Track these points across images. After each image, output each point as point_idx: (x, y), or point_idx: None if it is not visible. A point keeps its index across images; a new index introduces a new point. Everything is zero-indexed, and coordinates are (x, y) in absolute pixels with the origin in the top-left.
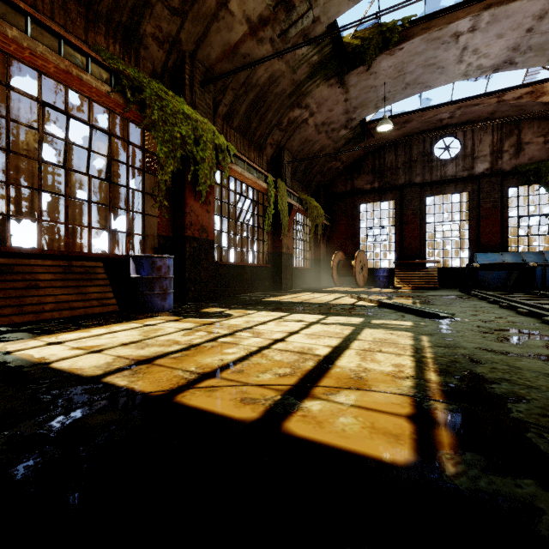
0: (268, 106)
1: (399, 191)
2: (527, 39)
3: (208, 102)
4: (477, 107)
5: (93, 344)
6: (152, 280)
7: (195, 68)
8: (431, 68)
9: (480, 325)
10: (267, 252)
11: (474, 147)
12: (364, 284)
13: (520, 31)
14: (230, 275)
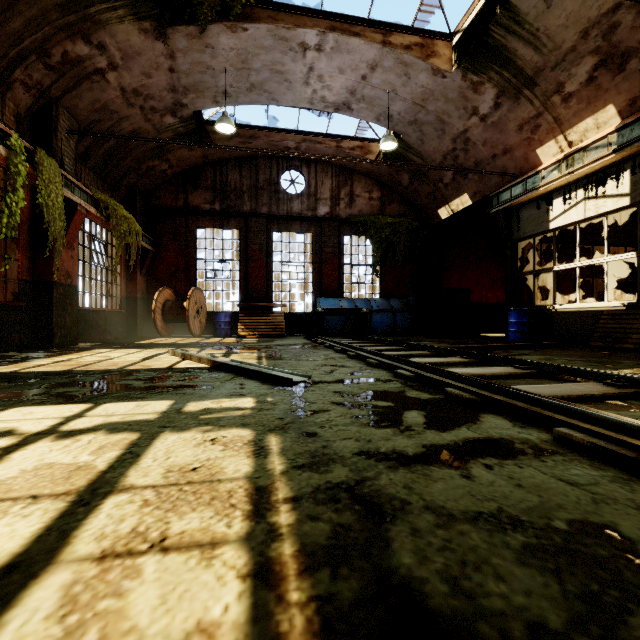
0: (8, 1)
1: (244, 220)
2: (362, 87)
3: None
4: (320, 146)
5: None
6: None
7: None
8: (279, 76)
9: (342, 391)
10: (17, 279)
11: (317, 188)
12: (202, 332)
13: (357, 74)
14: None
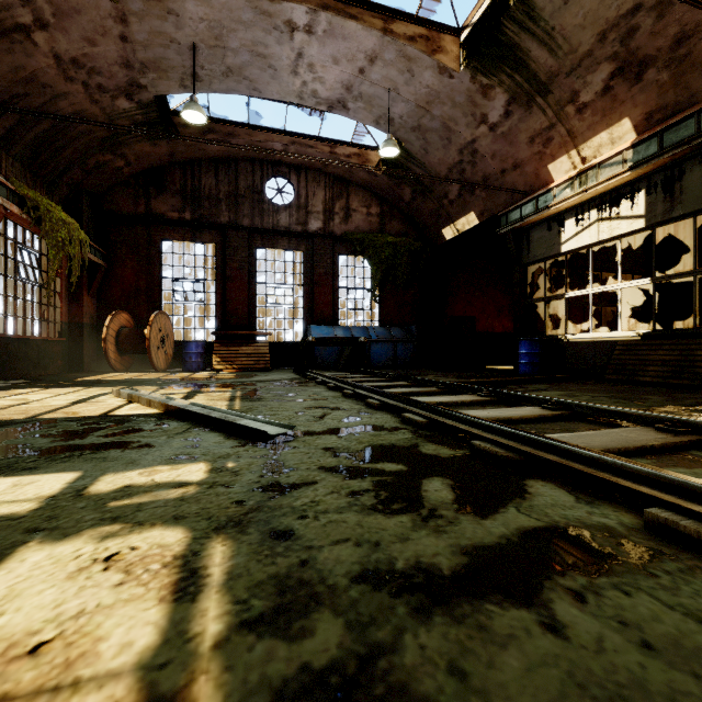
0: None
1: (221, 233)
2: (359, 83)
3: None
4: (311, 150)
5: None
6: None
7: None
8: (262, 61)
9: (335, 446)
10: None
11: (309, 200)
12: (168, 366)
13: (354, 67)
14: None
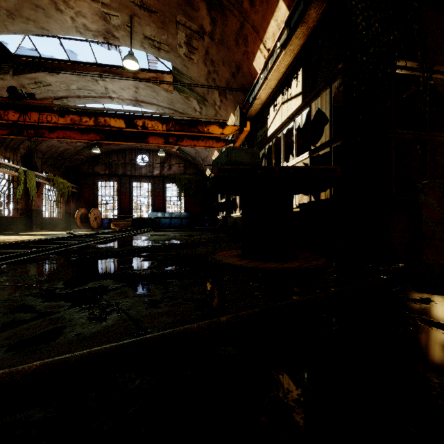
0: None
1: (119, 177)
2: None
3: None
4: (150, 146)
5: None
6: None
7: None
8: None
9: None
10: (21, 209)
11: (154, 162)
12: (99, 227)
13: None
14: None
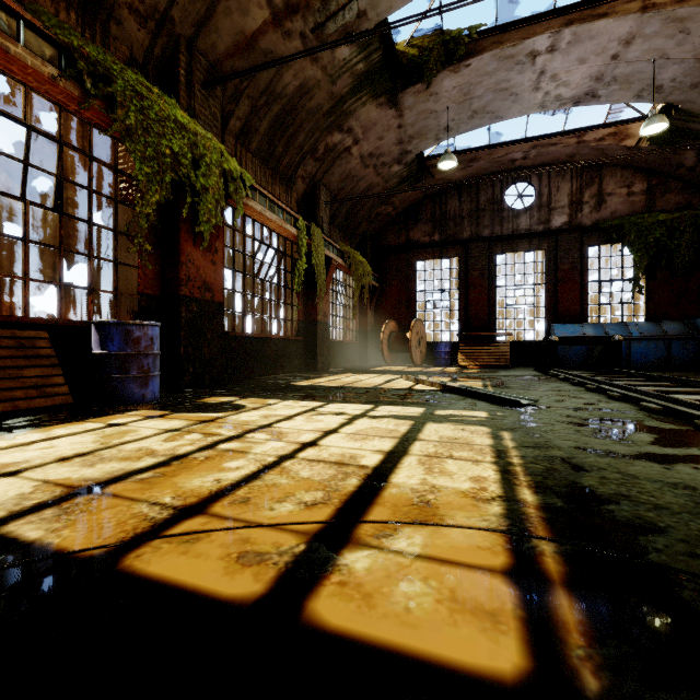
0: (298, 126)
1: (464, 246)
2: (611, 68)
3: (214, 111)
4: (554, 148)
5: (10, 460)
6: (125, 357)
7: (194, 61)
8: (503, 94)
9: (570, 414)
10: (297, 320)
11: (551, 196)
12: (422, 362)
13: (604, 57)
14: (246, 351)
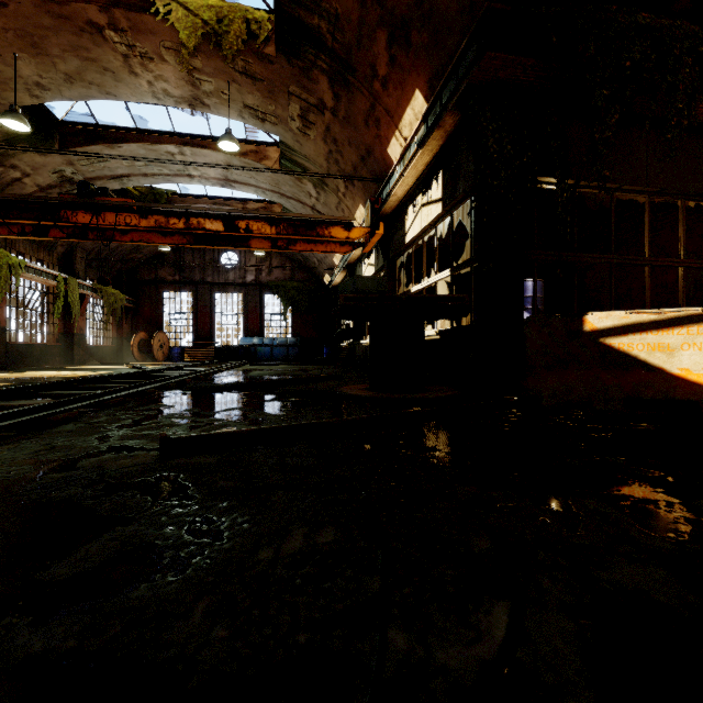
0: None
1: (196, 286)
2: None
3: None
4: None
5: None
6: None
7: None
8: None
9: None
10: (58, 333)
11: (246, 264)
12: (165, 359)
13: None
14: (19, 352)
